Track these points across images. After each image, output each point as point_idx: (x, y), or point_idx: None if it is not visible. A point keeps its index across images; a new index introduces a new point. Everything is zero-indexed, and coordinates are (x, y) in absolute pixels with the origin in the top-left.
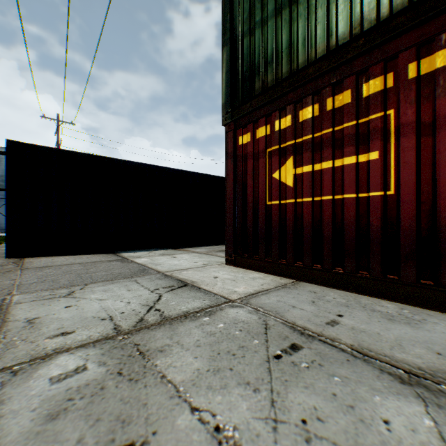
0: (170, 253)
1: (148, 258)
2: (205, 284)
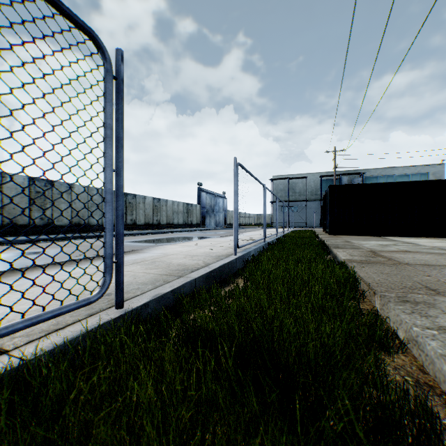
0: (416, 238)
1: (399, 238)
2: (421, 244)
